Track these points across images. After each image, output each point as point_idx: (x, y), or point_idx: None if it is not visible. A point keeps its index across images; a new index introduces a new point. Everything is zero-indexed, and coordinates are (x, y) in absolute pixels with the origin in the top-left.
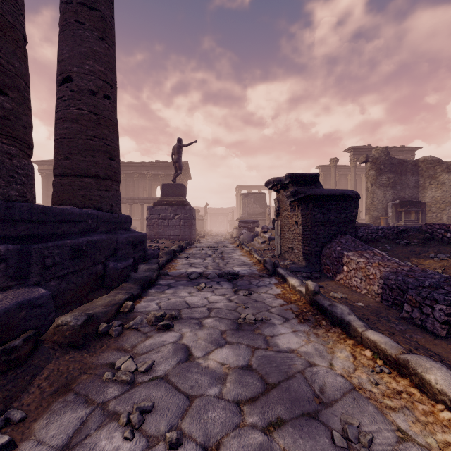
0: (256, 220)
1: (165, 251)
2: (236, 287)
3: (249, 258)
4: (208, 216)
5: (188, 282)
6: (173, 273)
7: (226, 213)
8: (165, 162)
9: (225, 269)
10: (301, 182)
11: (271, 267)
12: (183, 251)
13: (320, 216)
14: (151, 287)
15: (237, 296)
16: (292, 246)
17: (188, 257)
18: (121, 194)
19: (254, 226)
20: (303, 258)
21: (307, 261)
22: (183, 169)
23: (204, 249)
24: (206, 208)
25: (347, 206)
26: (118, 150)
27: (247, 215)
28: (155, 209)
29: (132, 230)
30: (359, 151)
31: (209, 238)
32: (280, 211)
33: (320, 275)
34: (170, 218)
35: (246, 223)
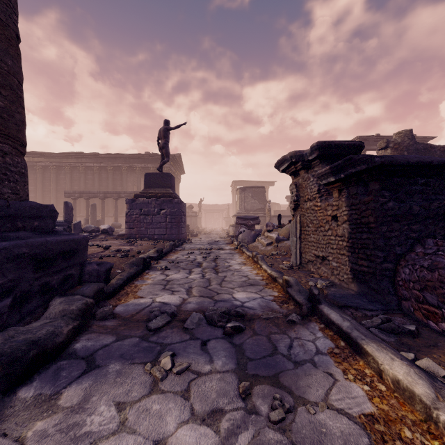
0: (257, 217)
1: (130, 261)
2: (244, 365)
3: (254, 269)
4: (203, 213)
5: (141, 342)
6: (127, 307)
7: (221, 209)
8: (156, 154)
9: (219, 296)
10: (334, 158)
11: (303, 298)
12: (165, 256)
13: (394, 206)
14: (35, 376)
15: (254, 430)
16: (325, 254)
17: (166, 268)
18: (108, 189)
19: (254, 223)
20: (351, 277)
21: (361, 283)
22: (175, 162)
23: (193, 252)
24: (200, 204)
25: (442, 187)
26: (10, 75)
27: (245, 212)
28: (136, 203)
29: (56, 230)
30: (366, 141)
31: (202, 237)
32: (299, 202)
33: (407, 320)
34: (154, 214)
35: (245, 219)
